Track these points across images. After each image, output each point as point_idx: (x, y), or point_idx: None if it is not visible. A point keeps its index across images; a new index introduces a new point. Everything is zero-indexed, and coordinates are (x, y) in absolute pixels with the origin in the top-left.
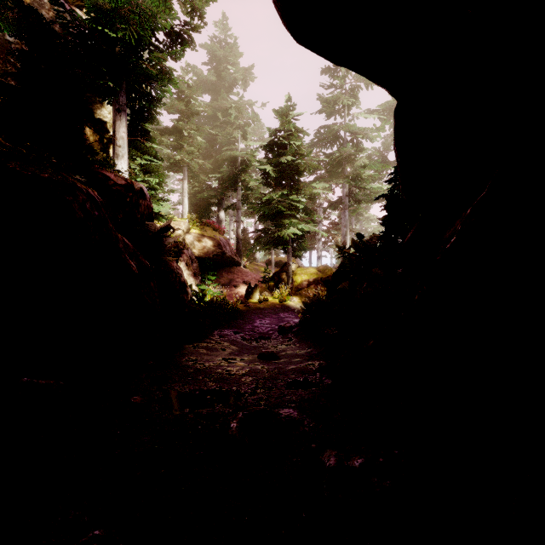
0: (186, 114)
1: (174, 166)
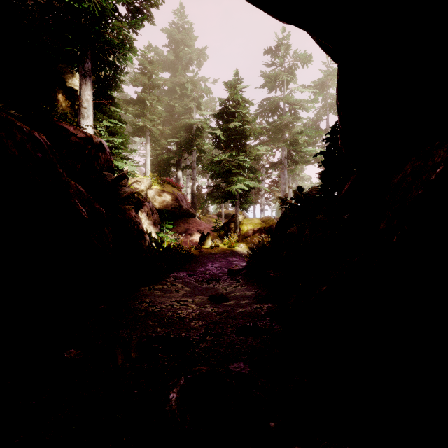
0: (149, 87)
1: (139, 131)
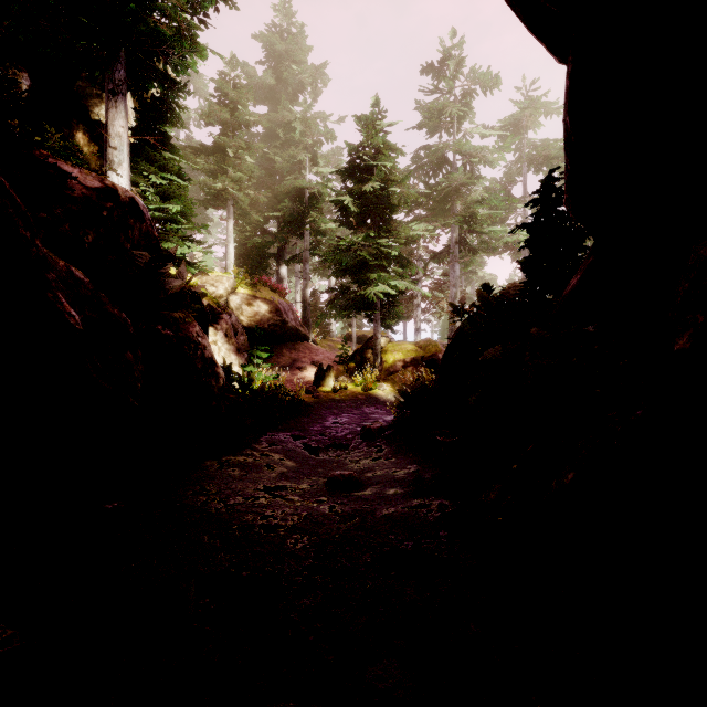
0: (232, 126)
1: (215, 200)
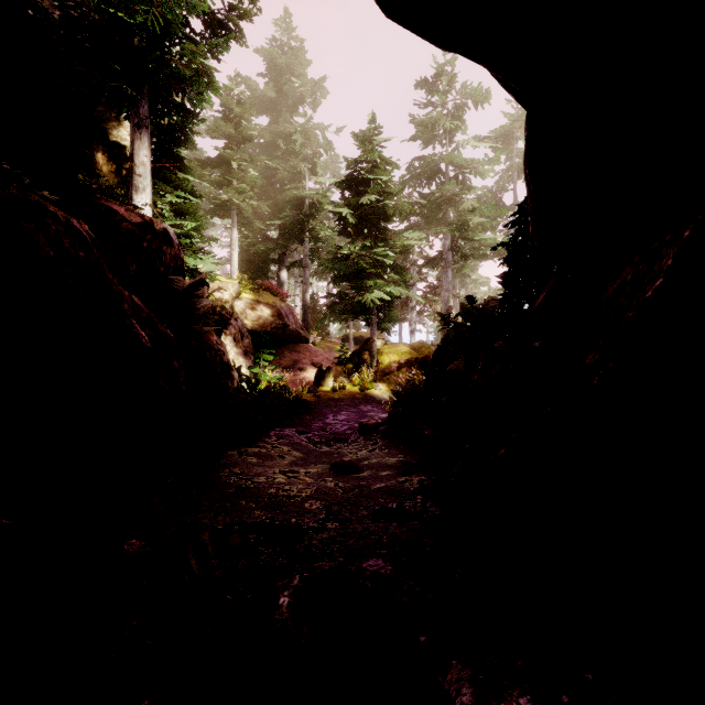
0: (236, 140)
1: (220, 209)
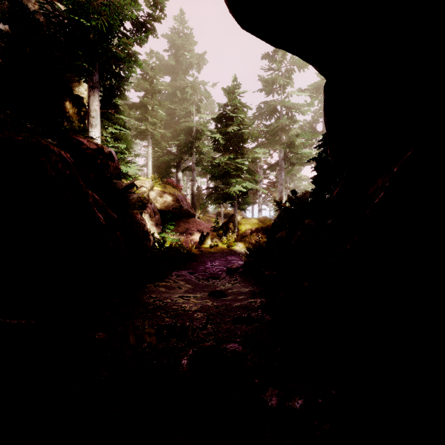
0: (150, 92)
1: (140, 135)
